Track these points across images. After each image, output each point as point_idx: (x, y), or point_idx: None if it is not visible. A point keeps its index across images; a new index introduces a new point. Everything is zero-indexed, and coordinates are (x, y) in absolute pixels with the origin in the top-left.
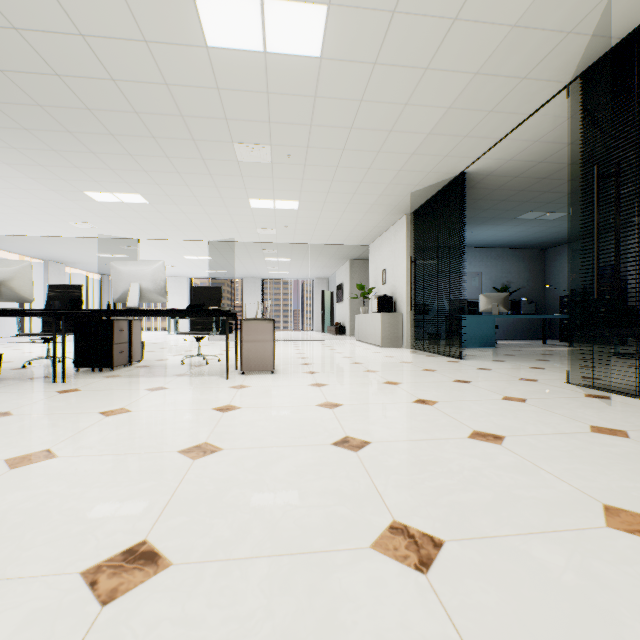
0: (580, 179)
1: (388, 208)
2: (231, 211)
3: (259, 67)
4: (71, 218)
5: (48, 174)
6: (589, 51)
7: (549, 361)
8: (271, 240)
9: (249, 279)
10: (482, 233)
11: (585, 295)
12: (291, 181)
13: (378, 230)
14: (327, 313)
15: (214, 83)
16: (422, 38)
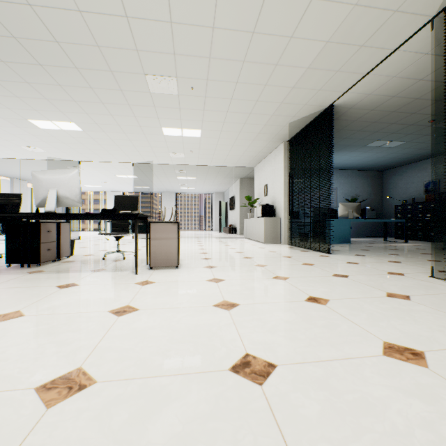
0: (421, 112)
1: (270, 136)
2: (148, 138)
3: None
4: (23, 143)
5: None
6: None
7: (400, 255)
8: (181, 162)
9: (166, 193)
10: (339, 158)
11: (415, 204)
12: (194, 112)
13: (261, 155)
14: (223, 218)
15: (122, 10)
16: None
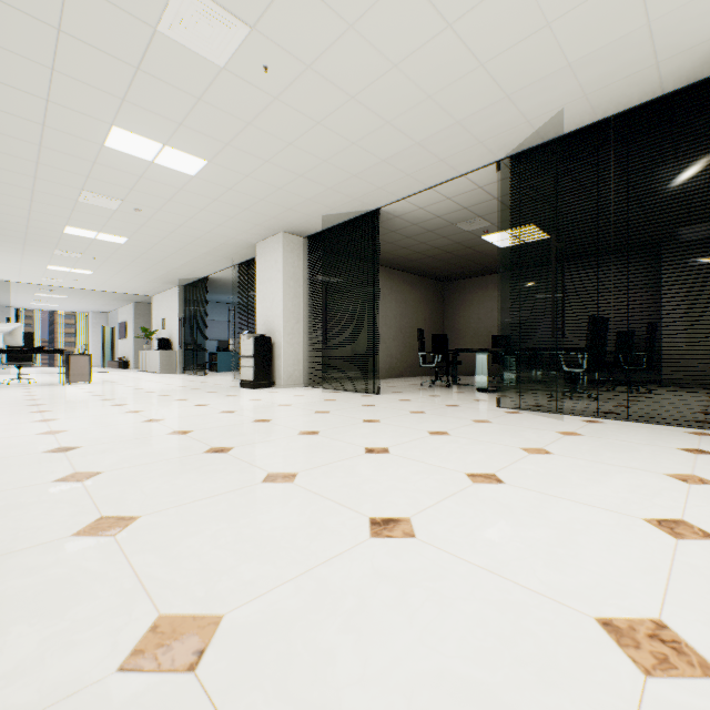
0: None
1: (165, 282)
2: (24, 267)
3: (90, 240)
4: None
5: None
6: (236, 261)
7: None
8: (54, 284)
9: None
10: (236, 298)
11: None
12: (92, 264)
13: (160, 290)
14: (107, 348)
15: (59, 238)
16: (170, 249)
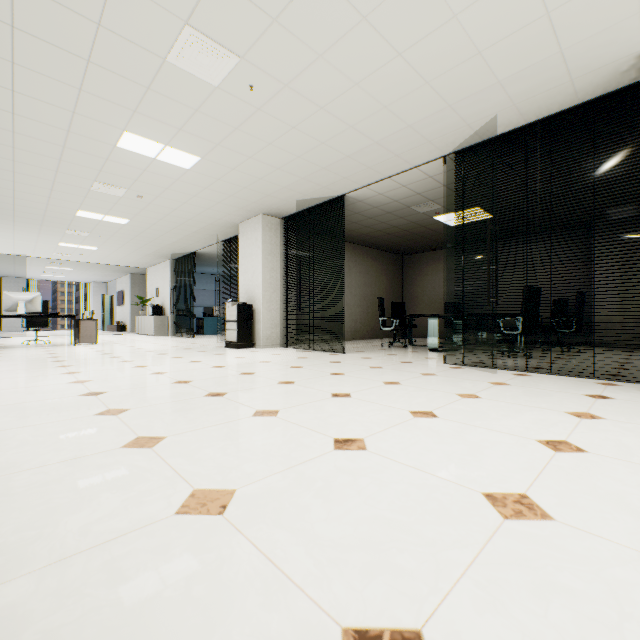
0: None
1: (159, 256)
2: (39, 244)
3: (97, 221)
4: None
5: None
6: (221, 238)
7: None
8: (63, 258)
9: (11, 278)
10: (220, 270)
11: None
12: (97, 242)
13: (154, 263)
14: (106, 314)
15: (72, 219)
16: (165, 228)
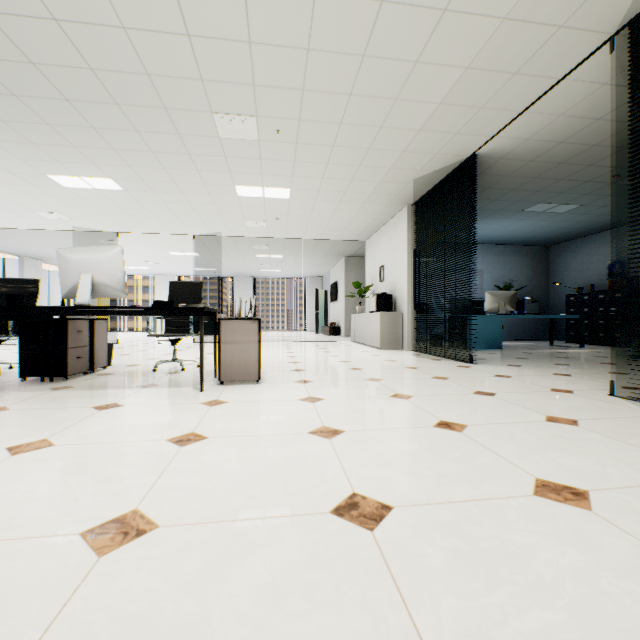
0: (601, 164)
1: (388, 198)
2: (216, 200)
3: (238, 3)
4: (39, 207)
5: (1, 152)
6: None
7: (570, 366)
8: (261, 234)
9: (240, 277)
10: (486, 228)
11: (594, 293)
12: (281, 164)
13: (376, 223)
14: (321, 313)
15: (183, 27)
16: None
